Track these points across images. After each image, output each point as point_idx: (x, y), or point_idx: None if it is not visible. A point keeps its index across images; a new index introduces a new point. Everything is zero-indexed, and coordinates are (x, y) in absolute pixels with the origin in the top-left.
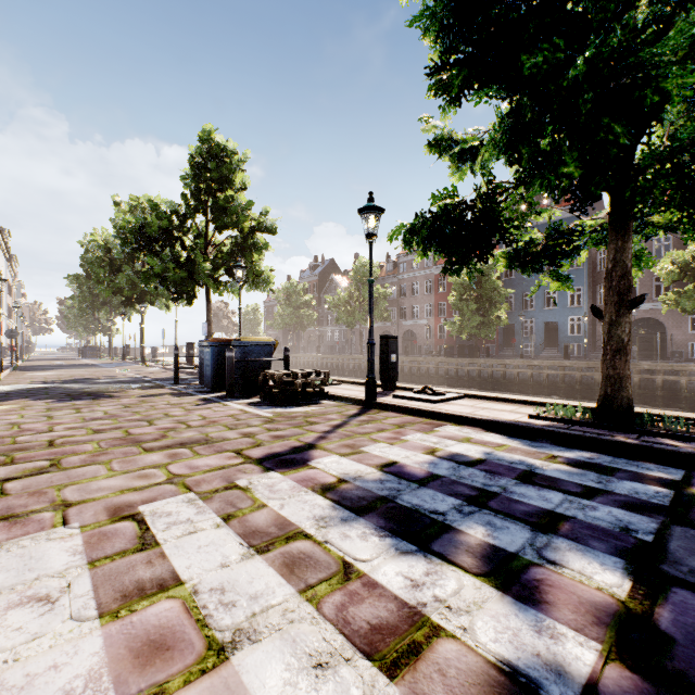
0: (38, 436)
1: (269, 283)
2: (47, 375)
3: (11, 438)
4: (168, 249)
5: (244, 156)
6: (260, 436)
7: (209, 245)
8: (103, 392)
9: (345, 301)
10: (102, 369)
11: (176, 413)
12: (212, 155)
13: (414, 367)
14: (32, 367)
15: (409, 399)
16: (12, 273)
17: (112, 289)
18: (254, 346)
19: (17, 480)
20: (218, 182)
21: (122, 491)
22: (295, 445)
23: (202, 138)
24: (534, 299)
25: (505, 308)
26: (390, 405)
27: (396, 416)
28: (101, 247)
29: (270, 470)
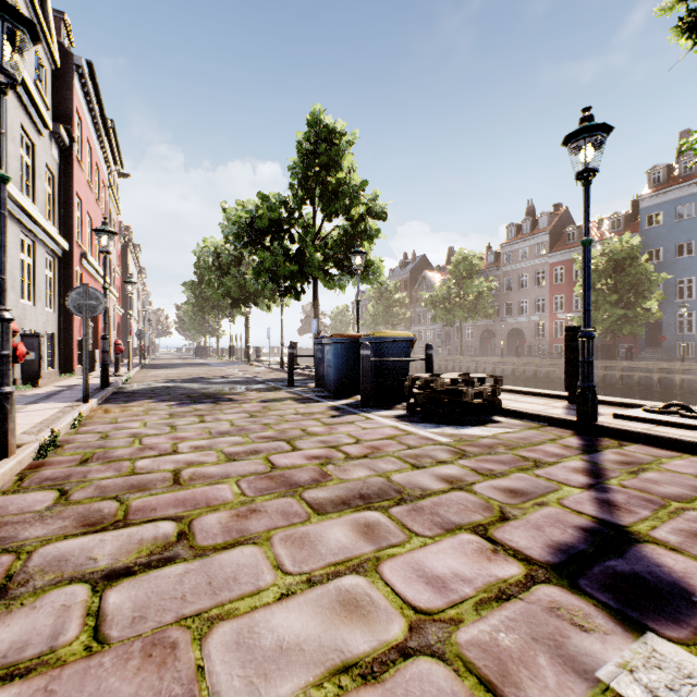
0: (160, 459)
1: (379, 275)
2: (168, 373)
3: (129, 461)
4: (276, 244)
5: (353, 137)
6: (478, 487)
7: (316, 237)
8: (221, 394)
9: (444, 297)
10: (214, 368)
11: (315, 428)
12: (320, 139)
13: (528, 370)
14: (156, 365)
15: (653, 422)
16: (142, 283)
17: (221, 291)
18: (390, 343)
19: (126, 581)
20: (326, 169)
21: (333, 676)
22: (581, 524)
23: (310, 122)
24: (694, 286)
25: (657, 298)
26: (634, 433)
27: (670, 455)
28: (211, 252)
29: (639, 626)
